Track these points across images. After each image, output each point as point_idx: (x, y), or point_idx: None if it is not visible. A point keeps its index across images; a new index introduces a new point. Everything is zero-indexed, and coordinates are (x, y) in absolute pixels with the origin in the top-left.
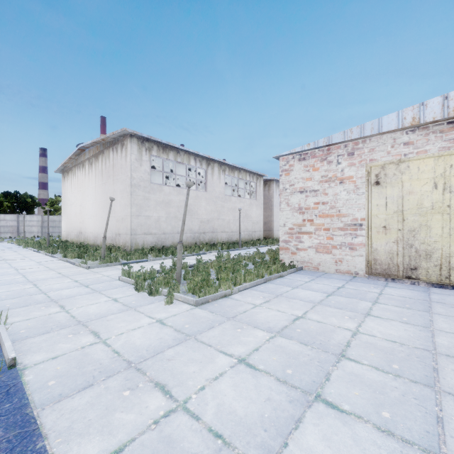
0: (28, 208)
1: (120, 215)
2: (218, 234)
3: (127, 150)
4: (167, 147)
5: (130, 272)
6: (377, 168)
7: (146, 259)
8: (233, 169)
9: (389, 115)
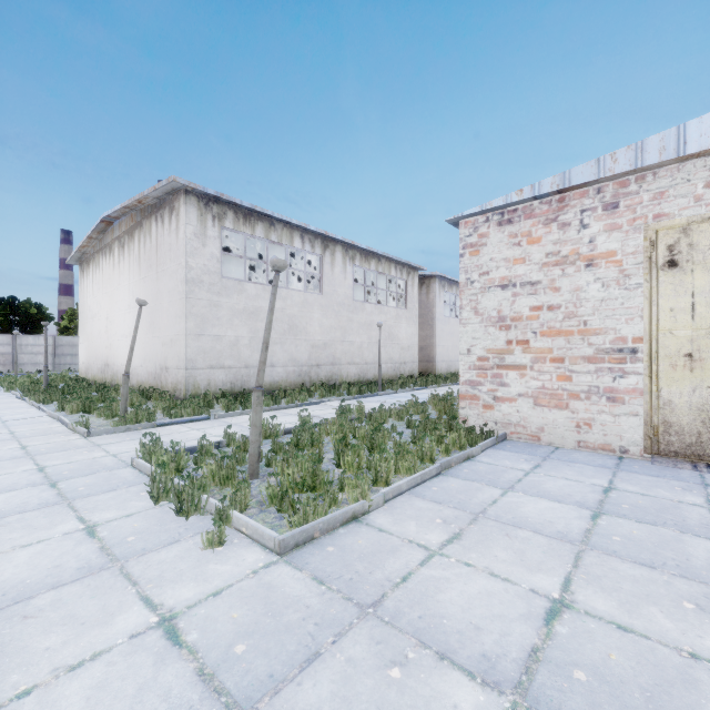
0: (31, 324)
1: (169, 334)
2: (342, 367)
3: (179, 218)
4: (251, 215)
5: (155, 451)
6: (672, 232)
7: (206, 416)
8: (367, 256)
9: (704, 118)
